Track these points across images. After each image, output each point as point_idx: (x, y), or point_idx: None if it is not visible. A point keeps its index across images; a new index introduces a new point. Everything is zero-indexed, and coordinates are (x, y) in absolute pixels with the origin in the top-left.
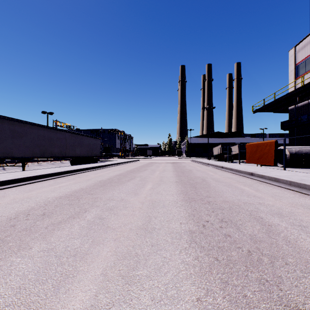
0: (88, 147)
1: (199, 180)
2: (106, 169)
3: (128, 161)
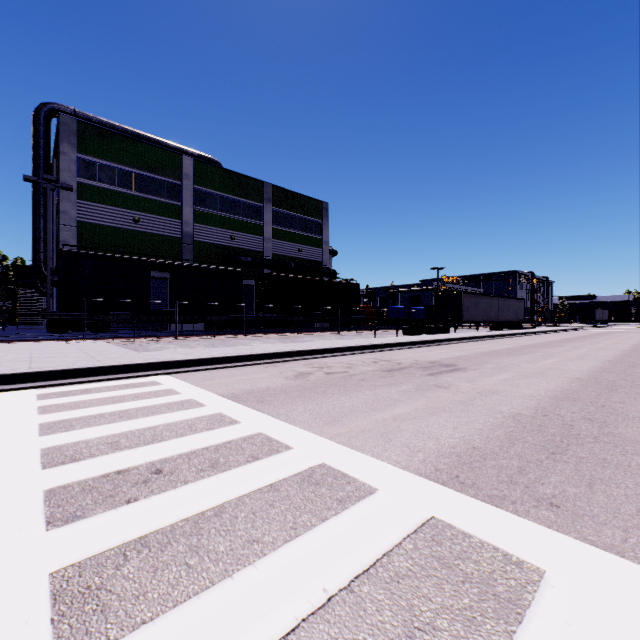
0: (513, 312)
1: None
2: (553, 334)
3: (567, 329)
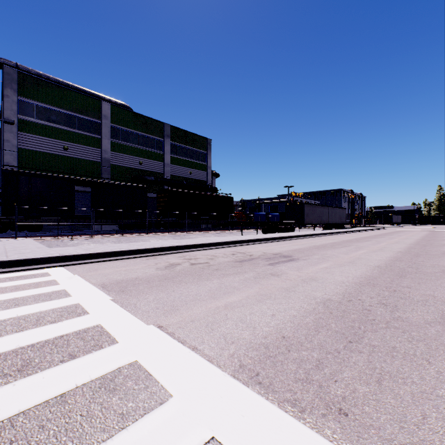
0: (338, 217)
1: (440, 237)
2: (364, 232)
3: (374, 228)
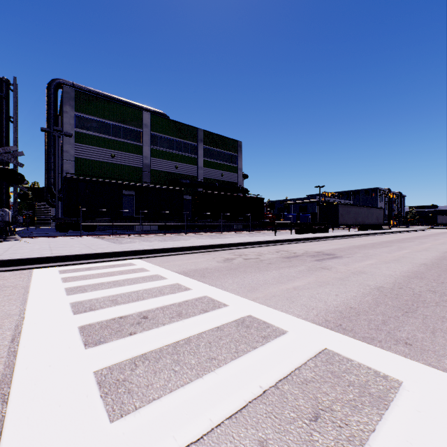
0: (375, 217)
1: None
2: (405, 233)
3: (415, 230)
